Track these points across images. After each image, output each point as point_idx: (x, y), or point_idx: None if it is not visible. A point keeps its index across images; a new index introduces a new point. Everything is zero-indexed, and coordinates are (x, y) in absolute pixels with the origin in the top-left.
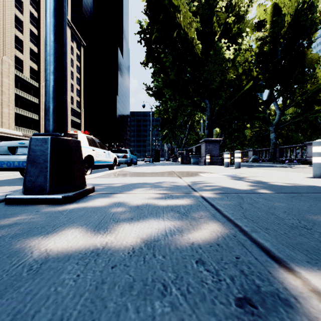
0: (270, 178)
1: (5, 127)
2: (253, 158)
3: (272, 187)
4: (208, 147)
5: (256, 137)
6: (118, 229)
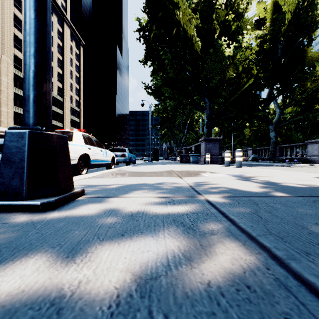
0: (277, 178)
1: (3, 126)
2: (253, 157)
3: (284, 189)
4: (208, 145)
5: (255, 136)
6: (101, 255)
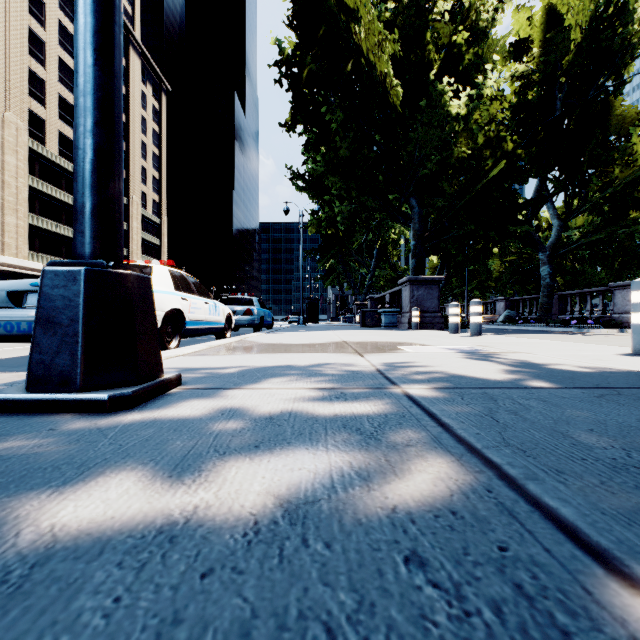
0: (545, 356)
1: (9, 253)
2: (506, 316)
3: (552, 376)
4: (416, 293)
5: (511, 273)
6: (224, 474)
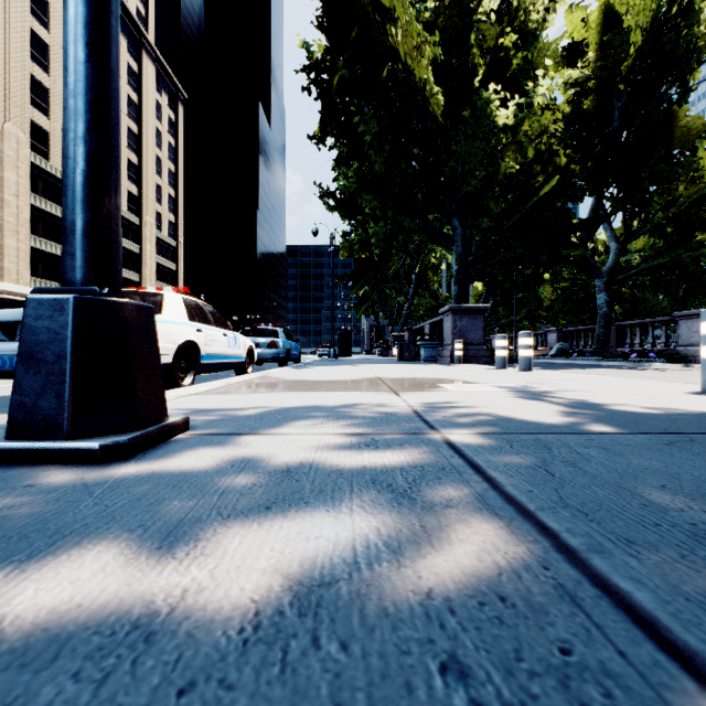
0: (603, 394)
1: (9, 279)
2: (558, 349)
3: (614, 419)
4: (459, 323)
5: (564, 301)
6: (225, 544)
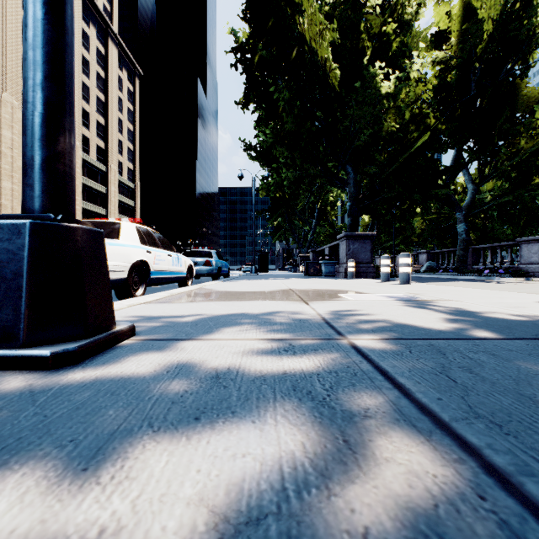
0: (473, 303)
1: (5, 212)
2: (428, 266)
3: (489, 325)
4: (351, 246)
5: (431, 230)
6: (151, 464)
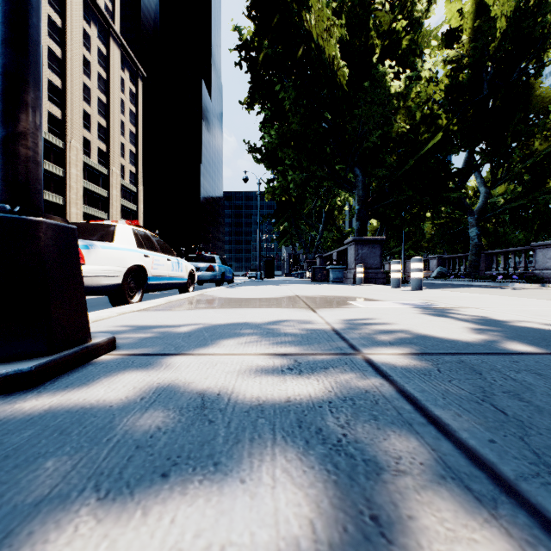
0: (495, 311)
1: None
2: (438, 272)
3: (521, 336)
4: (360, 251)
5: (442, 235)
6: None
